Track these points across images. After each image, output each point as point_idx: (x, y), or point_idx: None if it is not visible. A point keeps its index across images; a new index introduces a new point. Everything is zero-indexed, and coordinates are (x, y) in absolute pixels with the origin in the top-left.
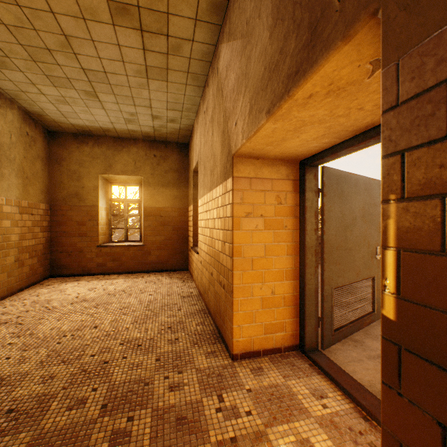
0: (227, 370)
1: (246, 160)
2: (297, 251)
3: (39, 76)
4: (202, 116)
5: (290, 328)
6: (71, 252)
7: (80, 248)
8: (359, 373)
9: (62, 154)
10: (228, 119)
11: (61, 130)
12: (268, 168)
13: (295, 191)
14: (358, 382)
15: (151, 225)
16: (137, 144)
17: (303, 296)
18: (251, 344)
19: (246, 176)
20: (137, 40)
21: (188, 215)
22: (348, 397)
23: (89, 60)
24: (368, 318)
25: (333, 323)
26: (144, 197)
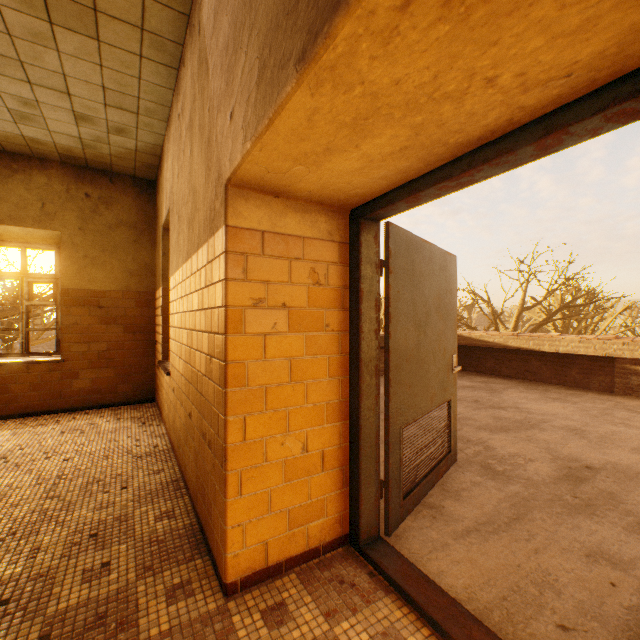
0: (212, 628)
1: (255, 195)
2: (346, 370)
3: None
4: (175, 124)
5: (335, 508)
6: None
7: None
8: (448, 574)
9: None
10: (217, 111)
11: None
12: (296, 216)
13: (343, 263)
14: (452, 598)
15: (80, 324)
16: (47, 169)
17: (357, 449)
18: (263, 555)
19: (253, 227)
20: None
21: (155, 305)
22: (442, 637)
23: None
24: (444, 463)
25: (402, 485)
26: (65, 270)
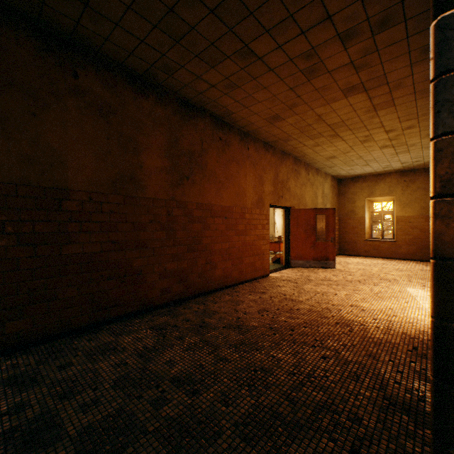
0: None
1: None
2: None
3: (344, 166)
4: None
5: None
6: (349, 242)
7: (354, 240)
8: None
9: (344, 190)
10: None
11: (344, 178)
12: None
13: None
14: None
15: (401, 228)
16: (390, 176)
17: None
18: None
19: None
20: (391, 149)
21: None
22: None
23: (367, 158)
24: None
25: None
26: (396, 209)
